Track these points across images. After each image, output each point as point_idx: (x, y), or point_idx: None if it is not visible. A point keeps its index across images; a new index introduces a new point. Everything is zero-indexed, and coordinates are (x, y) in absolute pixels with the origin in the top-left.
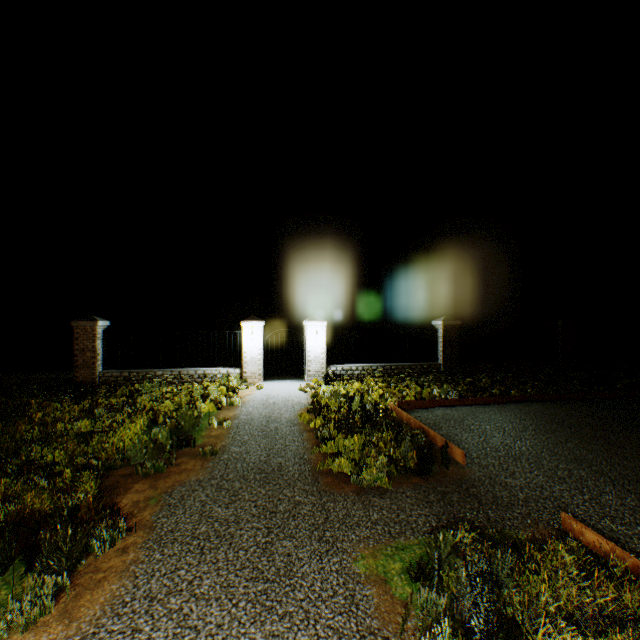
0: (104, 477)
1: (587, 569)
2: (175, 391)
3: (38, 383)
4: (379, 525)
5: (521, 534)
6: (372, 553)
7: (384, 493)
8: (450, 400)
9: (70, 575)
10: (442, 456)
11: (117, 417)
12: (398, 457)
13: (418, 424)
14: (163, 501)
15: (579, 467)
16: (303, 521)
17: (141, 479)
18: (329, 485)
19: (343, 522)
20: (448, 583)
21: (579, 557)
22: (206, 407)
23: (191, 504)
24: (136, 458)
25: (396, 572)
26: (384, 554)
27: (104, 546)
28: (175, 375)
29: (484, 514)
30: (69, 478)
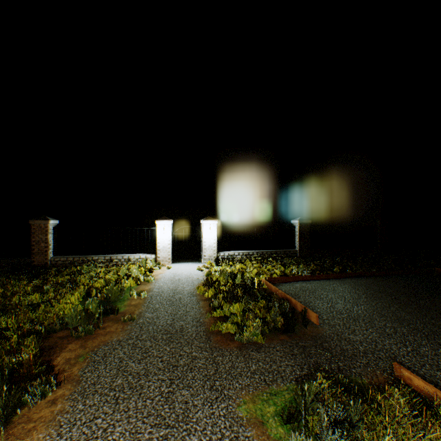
0: (45, 339)
1: (417, 408)
2: (106, 271)
3: (4, 266)
4: (257, 375)
5: (364, 380)
6: (252, 399)
7: (260, 348)
8: (305, 276)
9: (5, 426)
10: (302, 318)
11: (61, 291)
12: (269, 320)
13: (283, 294)
14: (89, 358)
15: (401, 325)
16: (198, 373)
17: (74, 340)
18: (218, 342)
19: (229, 373)
20: (312, 424)
21: (410, 398)
22: (129, 283)
23: (111, 360)
24: (72, 323)
25: (271, 415)
26: (261, 399)
27: (37, 398)
28: (107, 259)
29: (335, 364)
30: (17, 341)
